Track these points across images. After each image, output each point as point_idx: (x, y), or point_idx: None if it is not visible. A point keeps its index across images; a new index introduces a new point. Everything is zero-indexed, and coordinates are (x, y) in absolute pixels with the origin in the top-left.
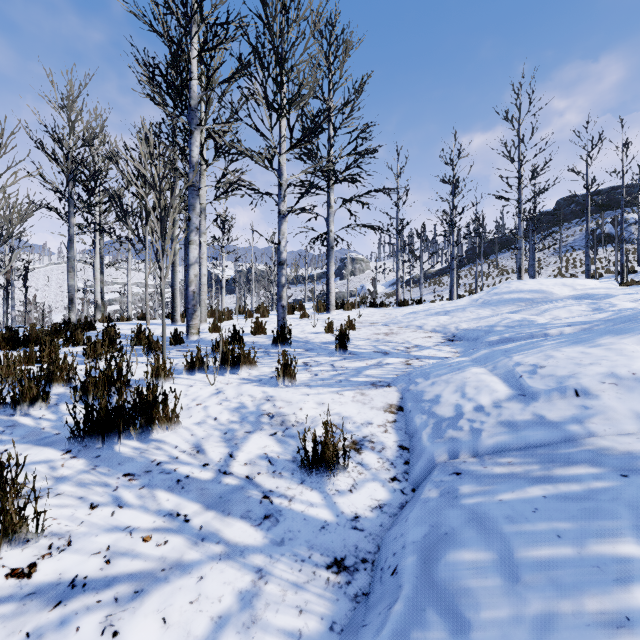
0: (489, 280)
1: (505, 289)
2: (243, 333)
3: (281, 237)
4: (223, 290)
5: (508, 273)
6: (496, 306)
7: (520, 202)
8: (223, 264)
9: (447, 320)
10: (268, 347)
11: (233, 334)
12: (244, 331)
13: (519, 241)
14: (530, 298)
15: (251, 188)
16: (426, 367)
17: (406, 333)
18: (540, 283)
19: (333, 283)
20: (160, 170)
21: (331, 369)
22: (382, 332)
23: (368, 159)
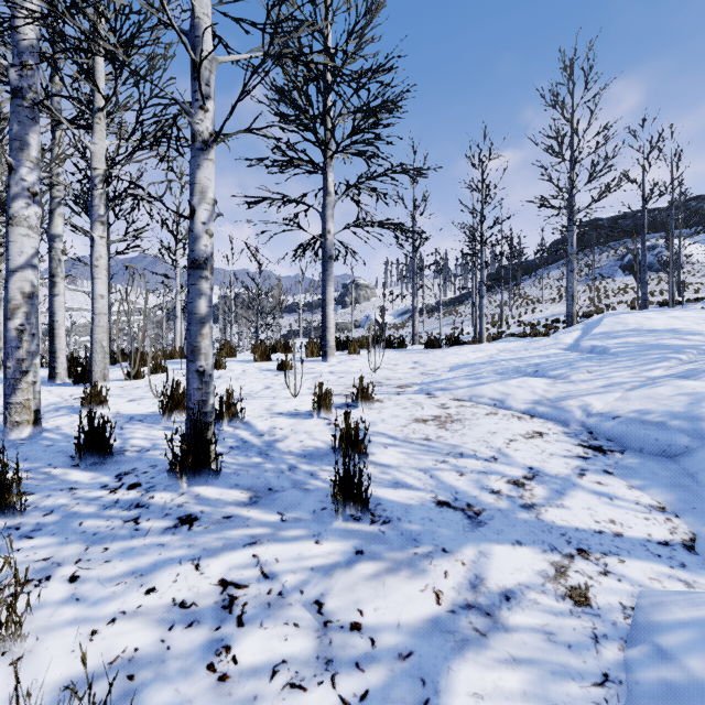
0: (513, 310)
1: (619, 327)
2: (149, 413)
3: (196, 198)
4: (177, 321)
5: (533, 303)
6: (631, 360)
7: (573, 211)
8: (177, 284)
9: (548, 387)
10: (161, 477)
11: (88, 435)
12: (113, 428)
13: (571, 261)
14: (687, 345)
15: (103, 55)
16: (699, 667)
17: (480, 419)
18: (675, 317)
19: (332, 313)
20: (8, 99)
21: (312, 654)
22: (429, 415)
23: (387, 118)
